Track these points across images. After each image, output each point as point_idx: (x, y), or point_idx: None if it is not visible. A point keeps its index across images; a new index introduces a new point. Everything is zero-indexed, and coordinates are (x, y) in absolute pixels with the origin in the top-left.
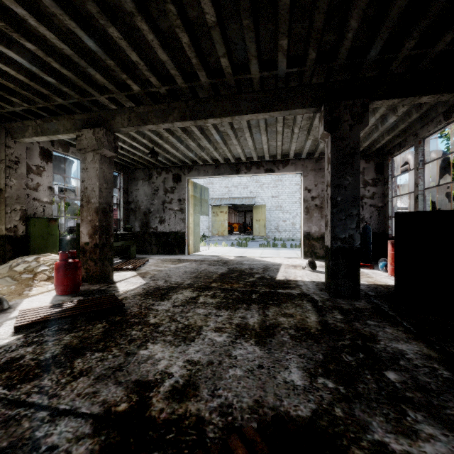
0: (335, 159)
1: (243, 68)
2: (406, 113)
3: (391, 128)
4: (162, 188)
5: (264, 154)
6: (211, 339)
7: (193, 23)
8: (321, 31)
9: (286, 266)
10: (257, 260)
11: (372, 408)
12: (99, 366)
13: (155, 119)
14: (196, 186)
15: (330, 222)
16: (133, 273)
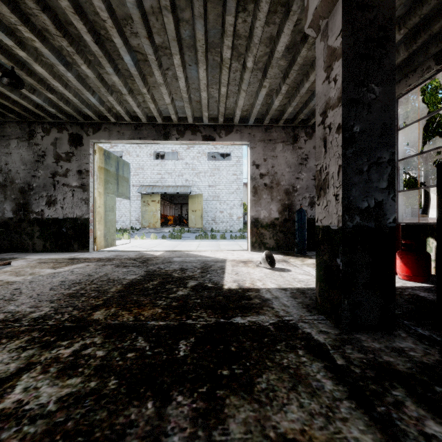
0: (350, 48)
1: None
2: None
3: None
4: (52, 153)
5: (203, 111)
6: None
7: None
8: None
9: (233, 262)
10: (192, 255)
11: None
12: None
13: None
14: (108, 157)
15: (342, 176)
16: None
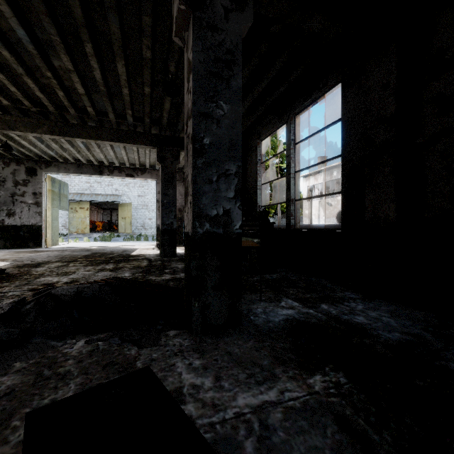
0: (163, 179)
1: (104, 113)
2: None
3: None
4: (11, 179)
5: (125, 162)
6: (83, 273)
7: (68, 86)
8: (150, 113)
9: (142, 249)
10: (118, 248)
11: (152, 275)
12: (13, 285)
13: (23, 128)
14: (54, 181)
15: (161, 214)
16: None
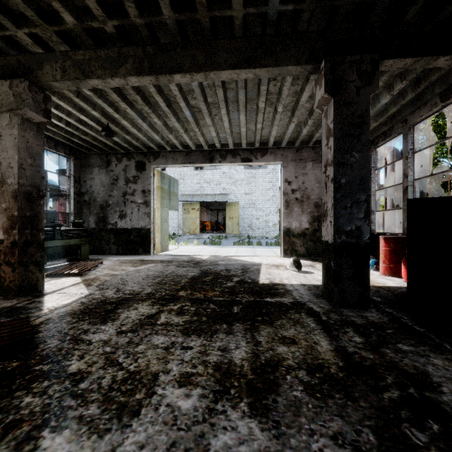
0: (338, 130)
1: None
2: (399, 93)
3: (380, 112)
4: (123, 177)
5: (242, 140)
6: (171, 406)
7: None
8: None
9: (267, 266)
10: (233, 260)
11: None
12: None
13: (101, 71)
14: (163, 177)
15: (333, 210)
16: (77, 280)
